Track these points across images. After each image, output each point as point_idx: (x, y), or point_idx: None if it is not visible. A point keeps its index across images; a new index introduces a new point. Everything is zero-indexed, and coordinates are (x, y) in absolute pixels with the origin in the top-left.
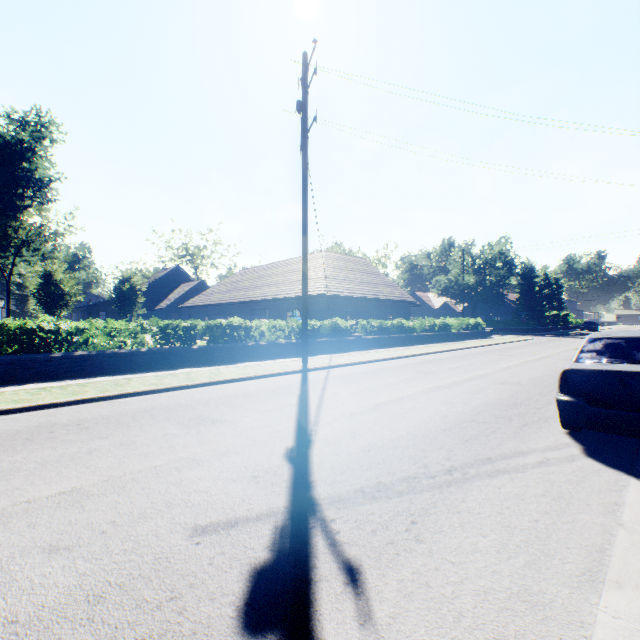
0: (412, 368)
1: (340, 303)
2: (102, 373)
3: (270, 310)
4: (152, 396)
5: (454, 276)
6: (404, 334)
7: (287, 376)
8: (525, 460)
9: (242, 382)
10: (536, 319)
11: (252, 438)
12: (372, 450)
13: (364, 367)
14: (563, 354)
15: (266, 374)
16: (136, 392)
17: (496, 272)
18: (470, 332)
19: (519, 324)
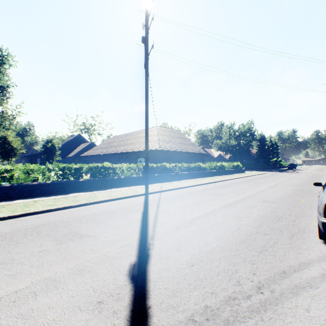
0: (208, 191)
1: (166, 154)
2: (20, 197)
3: (128, 158)
4: (46, 214)
5: (225, 140)
6: (201, 171)
7: (136, 198)
8: (311, 273)
9: (108, 202)
10: (266, 163)
11: (105, 254)
12: (195, 265)
13: (181, 191)
14: (287, 182)
15: (123, 197)
16: (36, 212)
17: (246, 138)
18: (234, 169)
19: (258, 165)
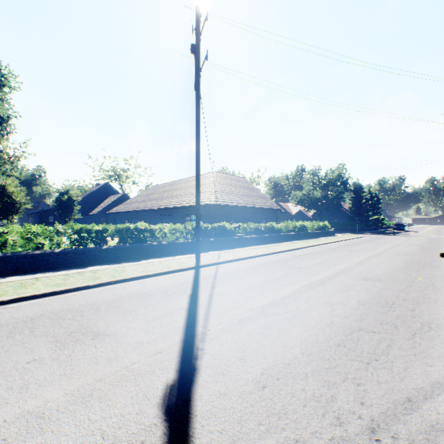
0: (285, 263)
1: (226, 210)
2: (17, 272)
3: (173, 215)
4: (49, 299)
5: (306, 191)
6: (274, 234)
7: (182, 273)
8: None
9: (141, 280)
10: (363, 222)
11: (128, 366)
12: (267, 386)
13: (246, 263)
14: (394, 249)
15: (164, 271)
16: (34, 295)
17: (336, 189)
18: (320, 232)
19: (352, 225)
